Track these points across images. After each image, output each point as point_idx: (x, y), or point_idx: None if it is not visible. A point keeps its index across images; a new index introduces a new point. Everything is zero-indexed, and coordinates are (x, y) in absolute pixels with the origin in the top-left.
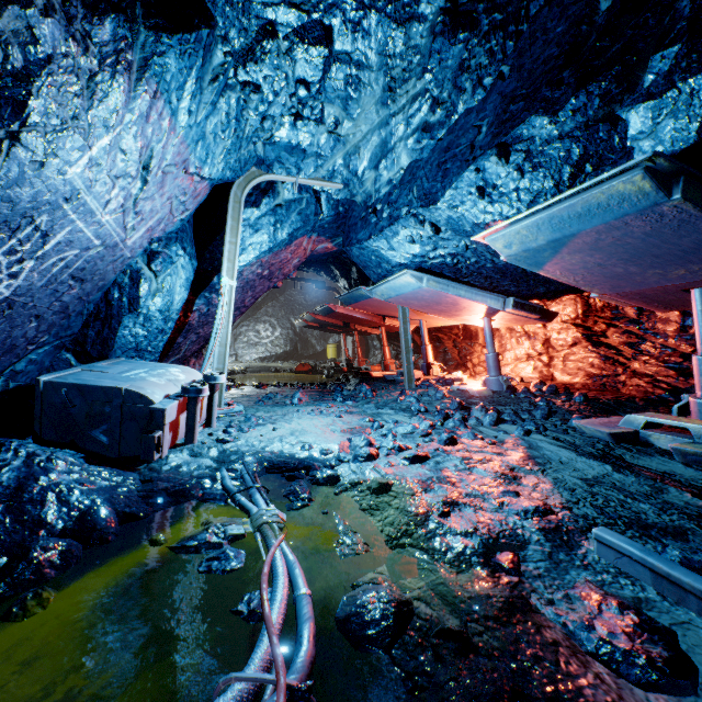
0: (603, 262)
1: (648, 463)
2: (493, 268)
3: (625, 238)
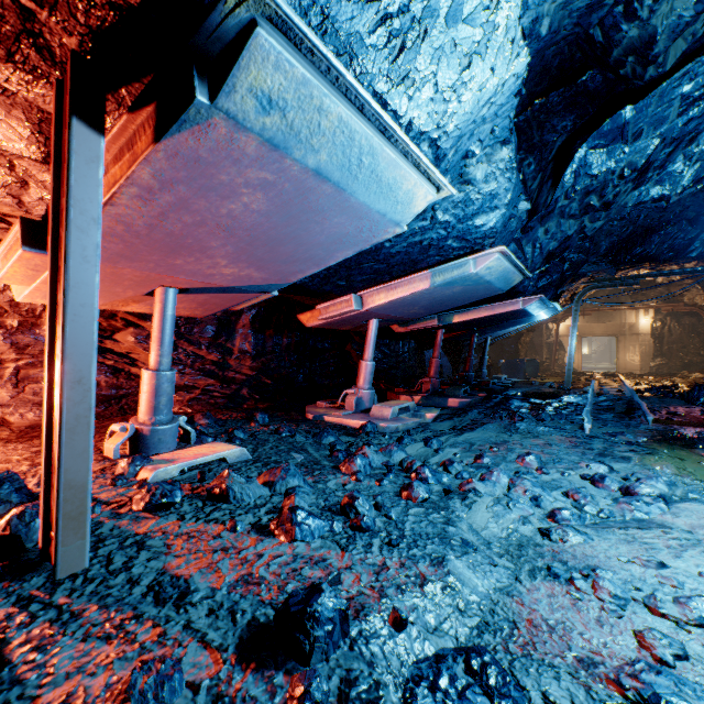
0: (439, 297)
1: (442, 427)
2: (378, 247)
3: (472, 294)
